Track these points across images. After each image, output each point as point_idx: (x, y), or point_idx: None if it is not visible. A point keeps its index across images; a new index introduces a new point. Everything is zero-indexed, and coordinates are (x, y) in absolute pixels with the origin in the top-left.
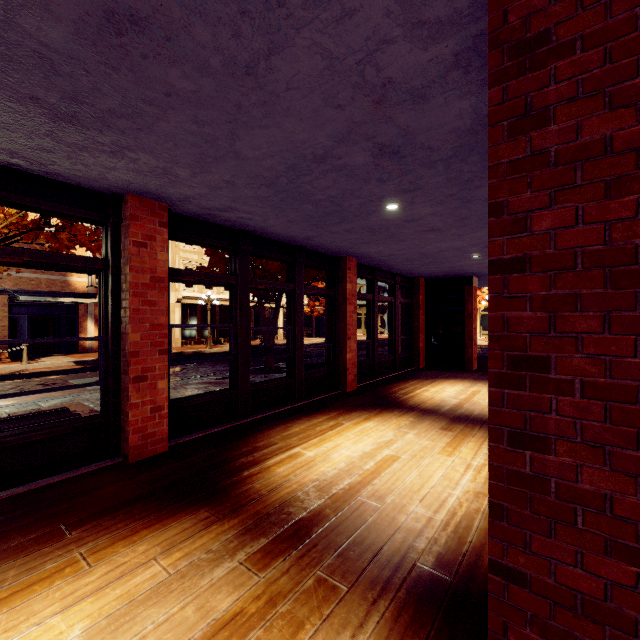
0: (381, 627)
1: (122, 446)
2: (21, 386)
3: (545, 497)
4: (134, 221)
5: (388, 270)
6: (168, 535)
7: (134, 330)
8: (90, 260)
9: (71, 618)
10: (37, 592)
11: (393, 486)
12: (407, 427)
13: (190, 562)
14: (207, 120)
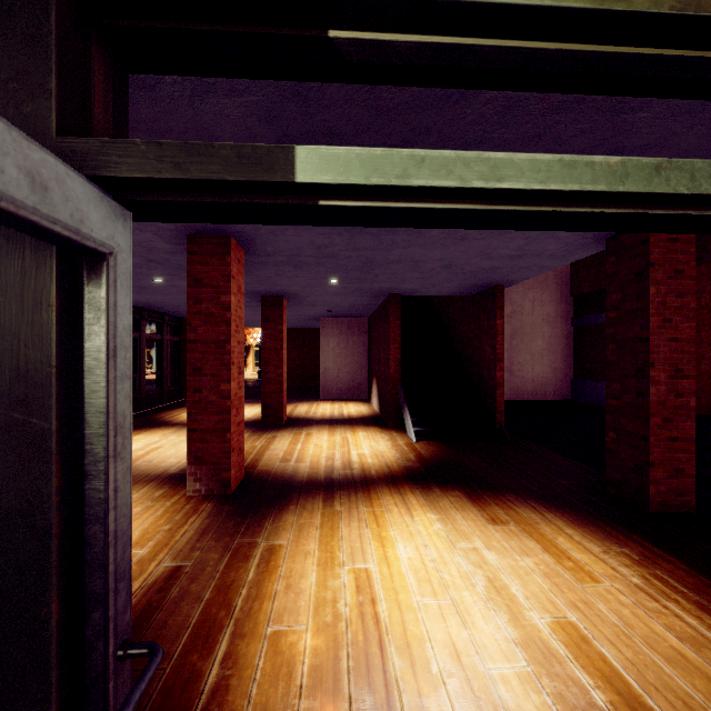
0: (151, 487)
1: None
2: None
3: (202, 405)
4: None
5: (156, 310)
6: None
7: None
8: None
9: None
10: None
11: (158, 457)
12: (171, 434)
13: None
14: None
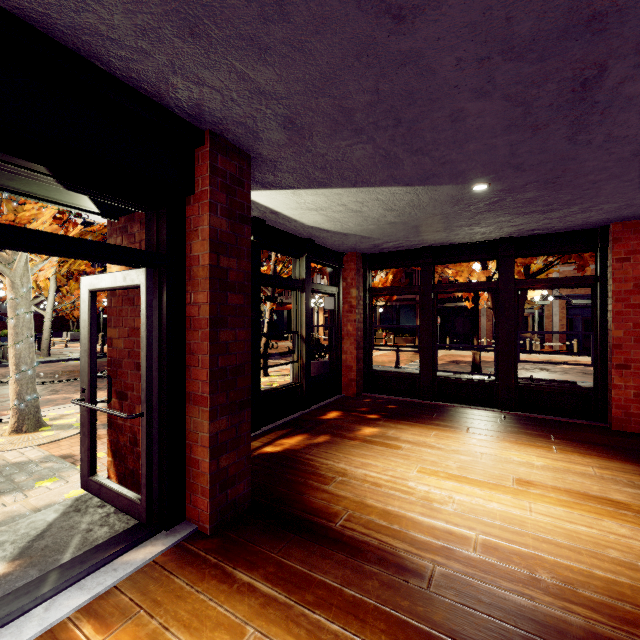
0: None
1: (608, 416)
2: (566, 371)
3: None
4: (616, 243)
5: None
6: (608, 464)
7: (616, 328)
8: (582, 278)
9: (539, 459)
10: (530, 447)
11: None
12: None
13: (612, 478)
14: (632, 178)
